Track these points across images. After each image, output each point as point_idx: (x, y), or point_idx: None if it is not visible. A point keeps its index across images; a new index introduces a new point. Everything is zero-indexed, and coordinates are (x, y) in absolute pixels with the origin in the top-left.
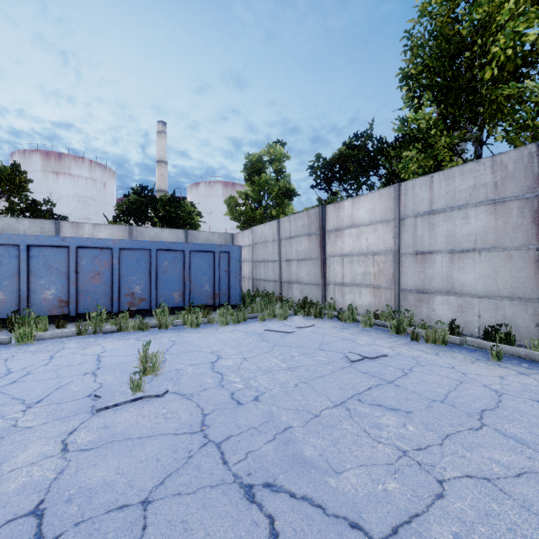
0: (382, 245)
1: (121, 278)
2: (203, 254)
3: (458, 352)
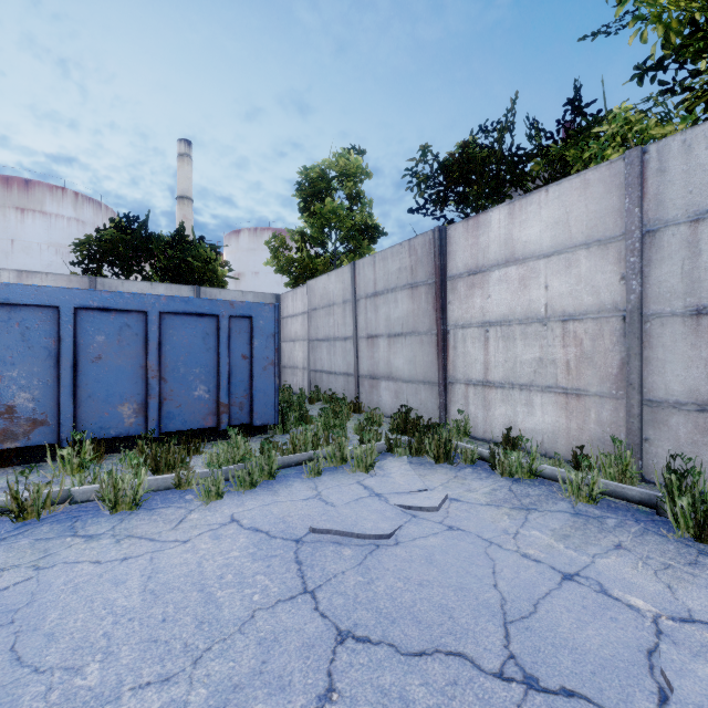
0: (590, 297)
1: None
2: (192, 321)
3: None
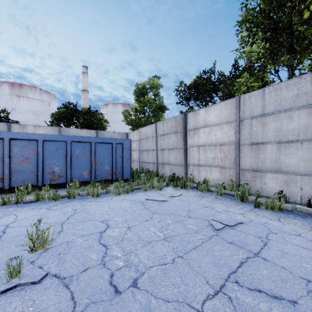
0: (227, 138)
1: (44, 161)
2: (104, 145)
3: (294, 218)
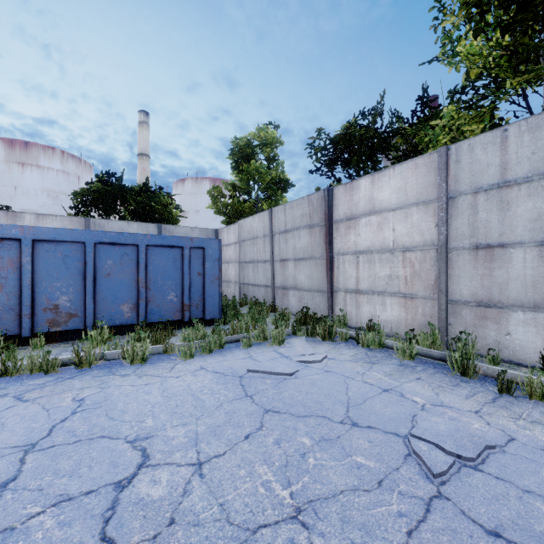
0: (418, 237)
1: (36, 284)
2: (166, 251)
3: None
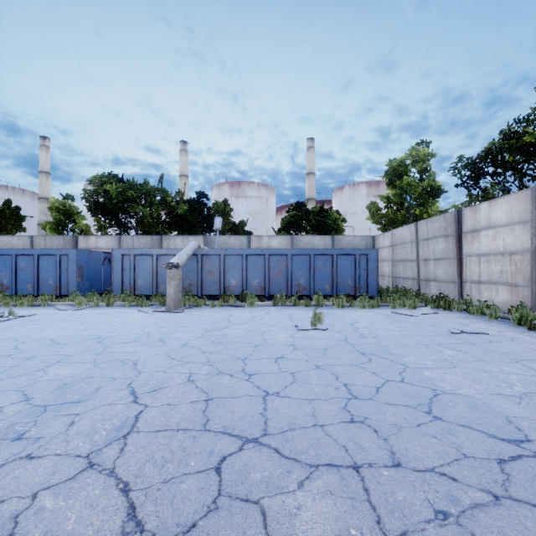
0: (519, 245)
1: (292, 274)
2: (346, 257)
3: None
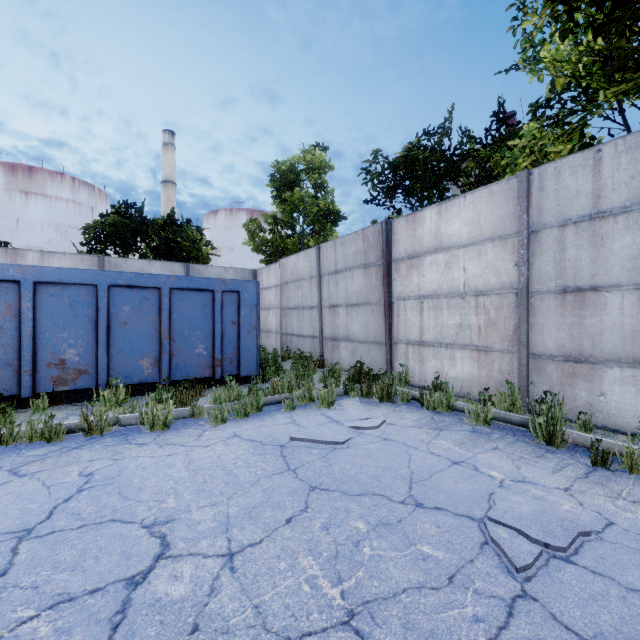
0: (494, 278)
1: (39, 335)
2: (194, 295)
3: None
